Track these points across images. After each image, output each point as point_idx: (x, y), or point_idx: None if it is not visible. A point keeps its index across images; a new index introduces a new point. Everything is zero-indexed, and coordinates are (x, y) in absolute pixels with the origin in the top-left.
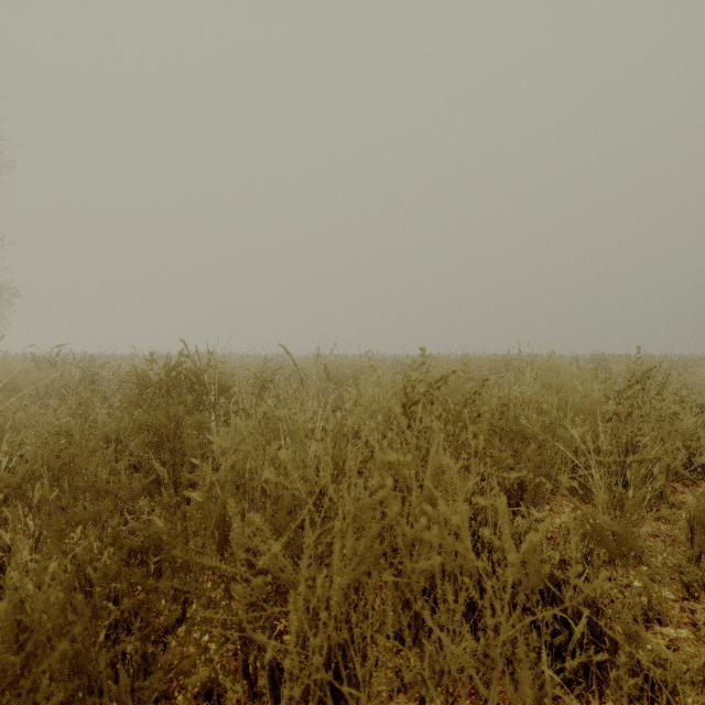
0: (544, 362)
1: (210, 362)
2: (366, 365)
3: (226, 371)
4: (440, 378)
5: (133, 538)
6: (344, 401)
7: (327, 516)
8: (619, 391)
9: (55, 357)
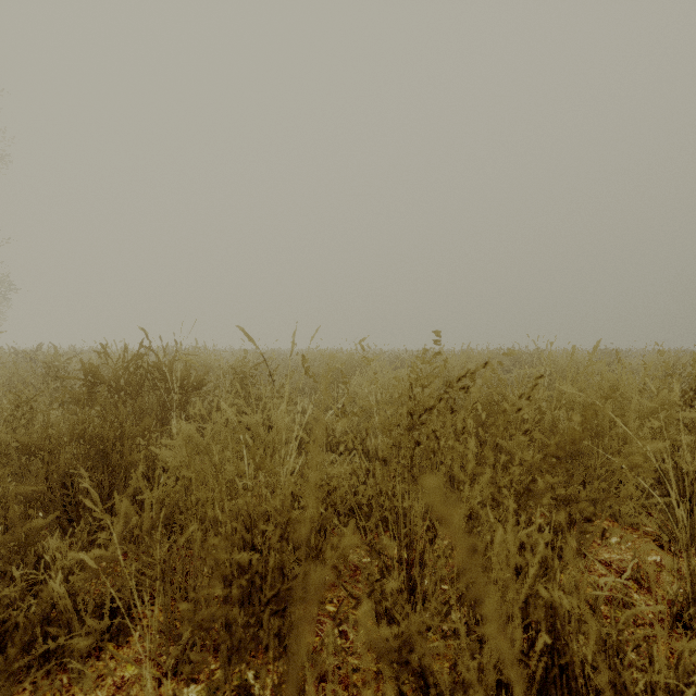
0: (589, 354)
1: (192, 356)
2: (362, 359)
3: (209, 366)
4: (464, 374)
5: (10, 611)
6: (335, 401)
7: (278, 632)
8: (685, 391)
9: (35, 351)
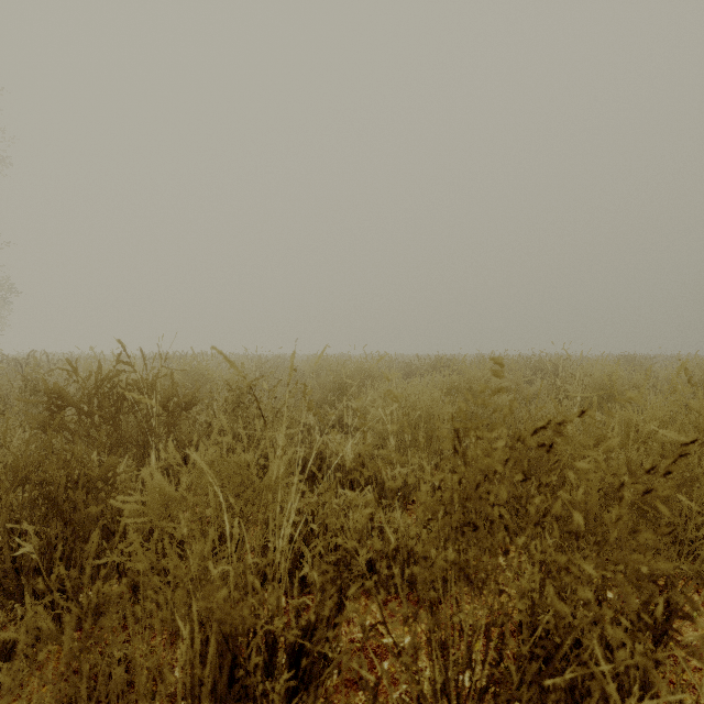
0: (675, 378)
1: (187, 367)
2: (372, 368)
3: (207, 377)
4: (543, 424)
5: None
6: (344, 424)
7: None
8: None
9: (26, 359)
